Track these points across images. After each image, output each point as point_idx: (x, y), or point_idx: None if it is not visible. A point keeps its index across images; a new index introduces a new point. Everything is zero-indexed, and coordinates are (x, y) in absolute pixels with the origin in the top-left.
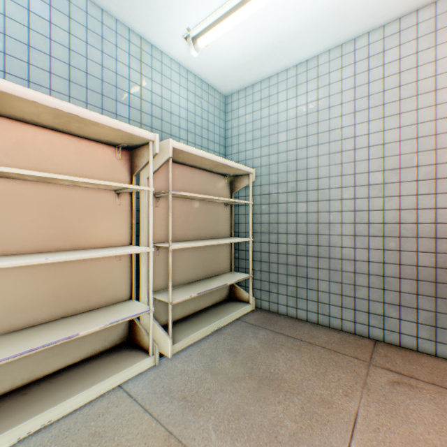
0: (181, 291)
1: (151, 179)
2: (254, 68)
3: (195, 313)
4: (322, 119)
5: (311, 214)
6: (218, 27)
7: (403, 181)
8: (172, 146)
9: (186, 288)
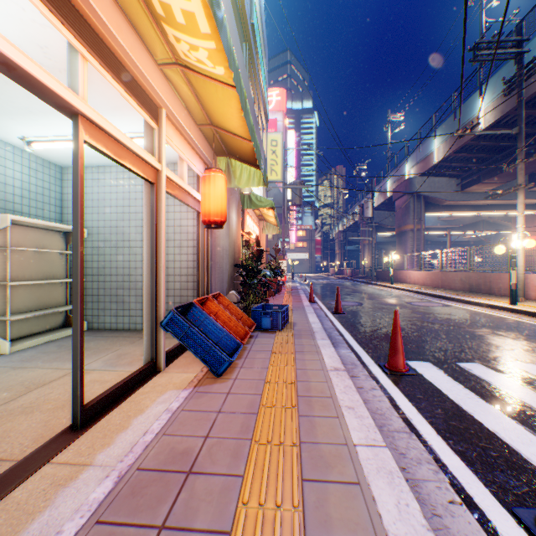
0: (18, 315)
1: None
2: (85, 160)
3: (31, 335)
4: (133, 205)
5: (126, 262)
6: (50, 144)
7: (170, 247)
8: (12, 218)
9: (22, 314)
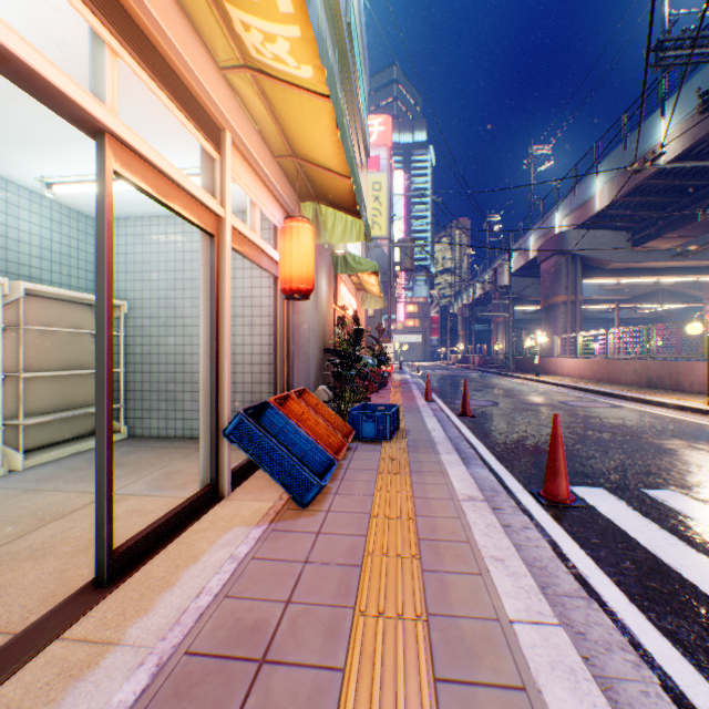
0: (34, 418)
1: (1, 317)
2: (125, 209)
3: (52, 444)
4: (188, 268)
5: (180, 346)
6: (77, 187)
7: (237, 326)
8: (25, 287)
9: (41, 416)
